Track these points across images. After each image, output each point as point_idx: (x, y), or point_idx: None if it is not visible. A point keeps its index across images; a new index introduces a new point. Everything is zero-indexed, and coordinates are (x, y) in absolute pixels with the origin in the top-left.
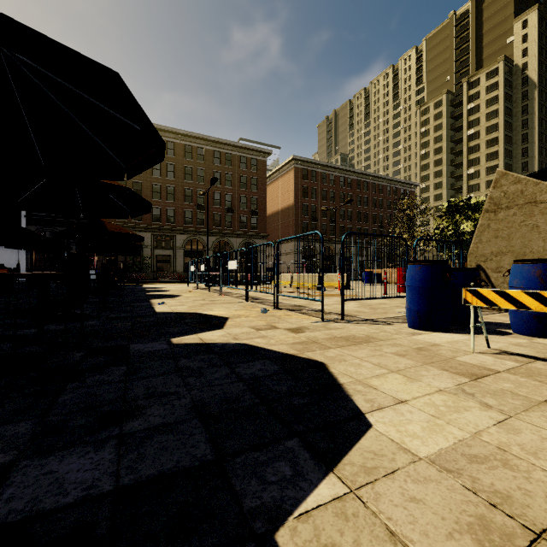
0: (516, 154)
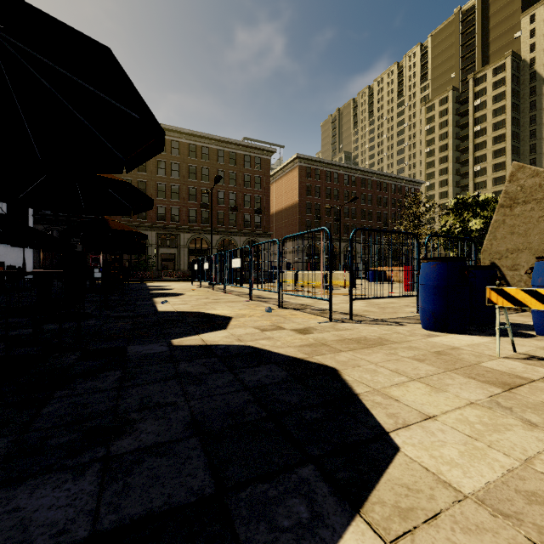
0: (524, 150)
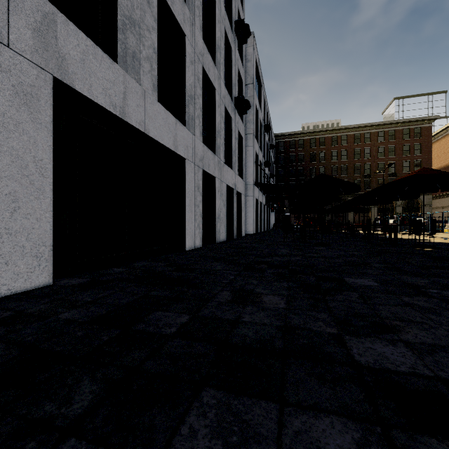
0: None
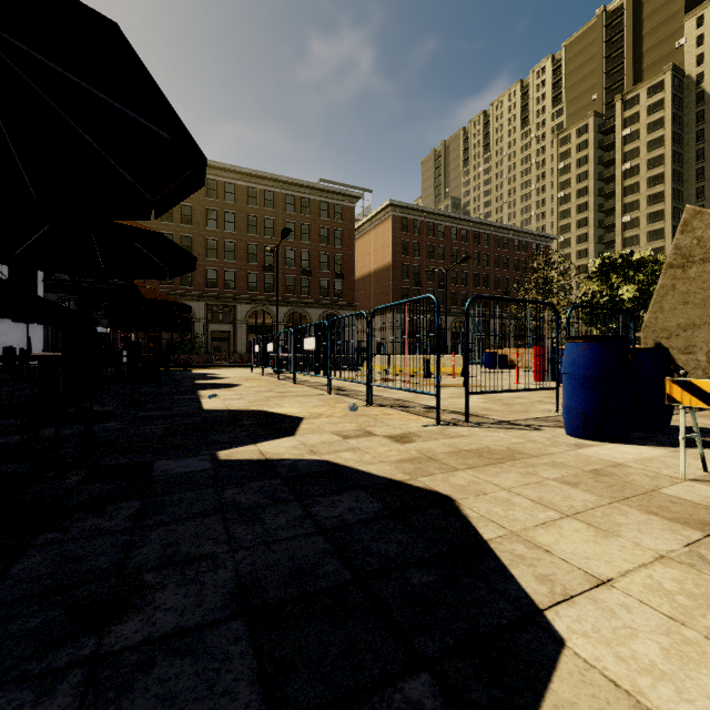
0: (688, 195)
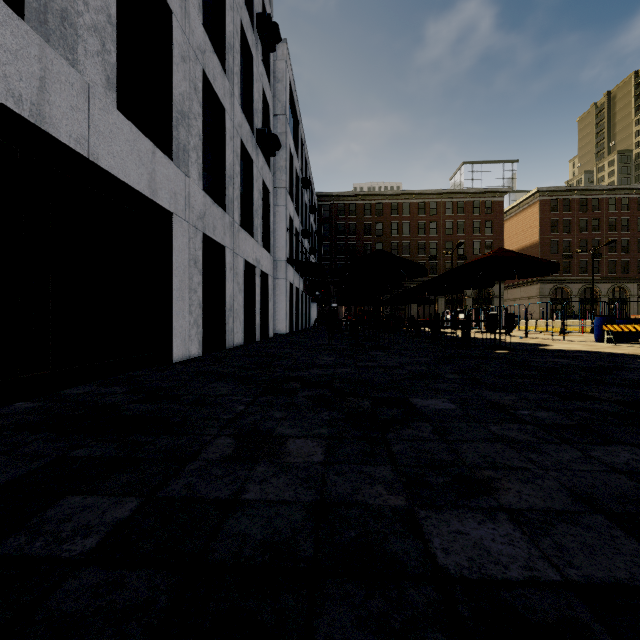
0: None
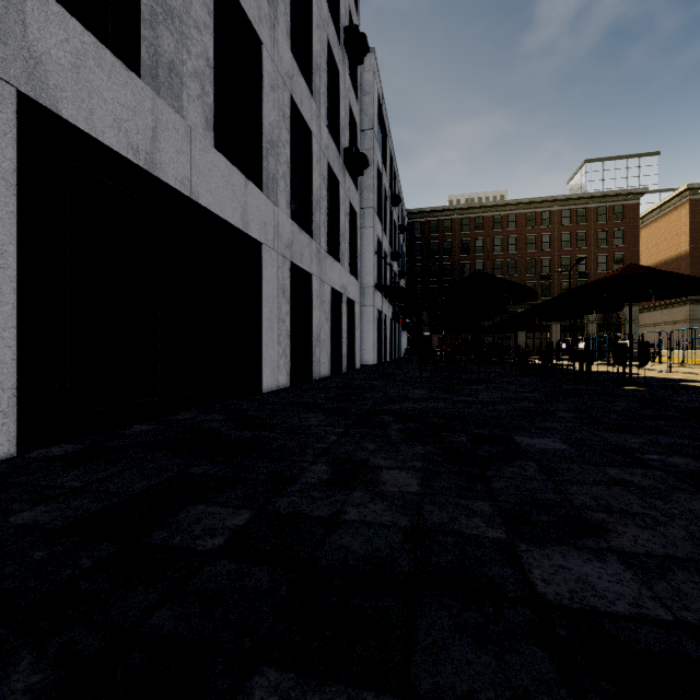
0: None
